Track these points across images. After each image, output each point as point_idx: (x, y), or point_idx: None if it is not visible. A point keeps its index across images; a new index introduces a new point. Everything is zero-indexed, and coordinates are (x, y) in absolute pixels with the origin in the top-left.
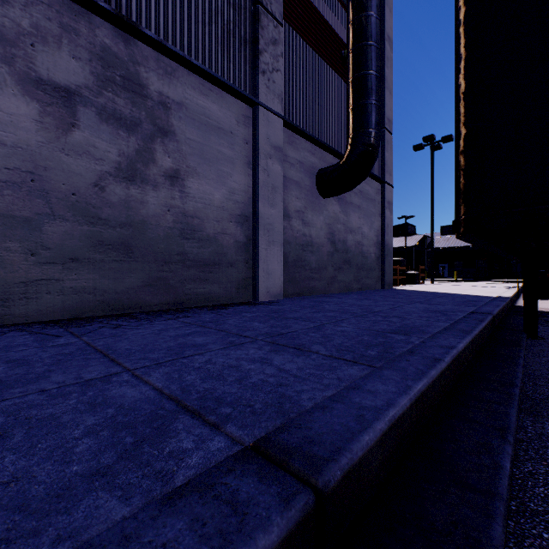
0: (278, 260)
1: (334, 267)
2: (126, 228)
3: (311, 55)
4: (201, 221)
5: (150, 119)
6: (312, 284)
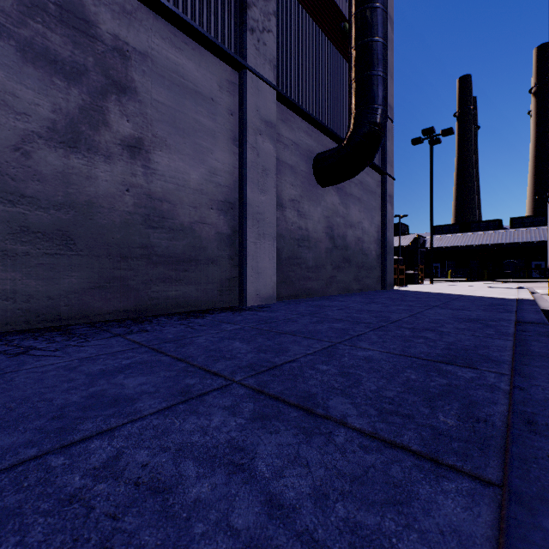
0: (269, 256)
1: (332, 265)
2: (64, 210)
3: (308, 22)
4: (172, 206)
5: (101, 68)
6: (309, 285)
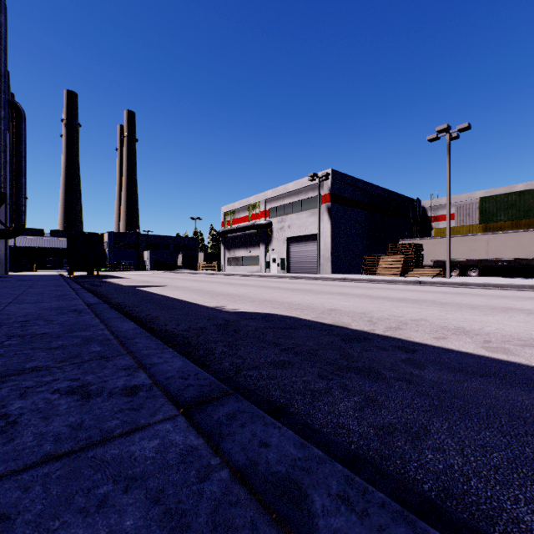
0: None
1: None
2: None
3: None
4: None
5: None
6: None
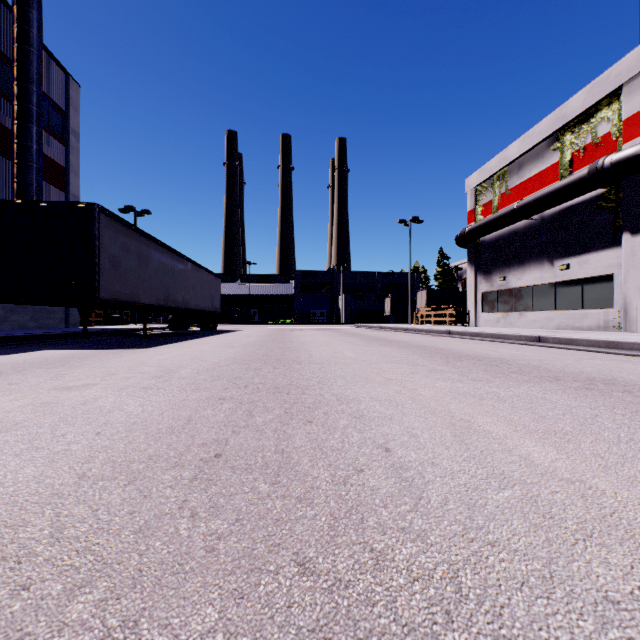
0: None
1: (6, 309)
2: None
3: None
4: None
5: None
6: None
